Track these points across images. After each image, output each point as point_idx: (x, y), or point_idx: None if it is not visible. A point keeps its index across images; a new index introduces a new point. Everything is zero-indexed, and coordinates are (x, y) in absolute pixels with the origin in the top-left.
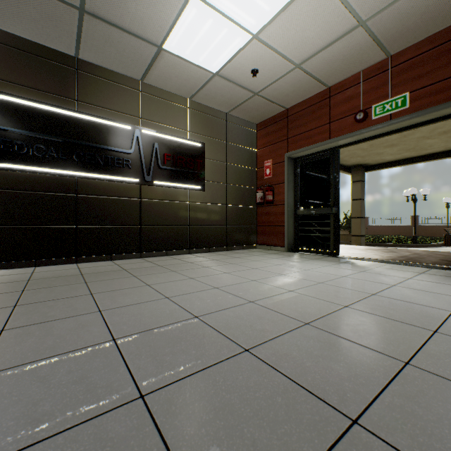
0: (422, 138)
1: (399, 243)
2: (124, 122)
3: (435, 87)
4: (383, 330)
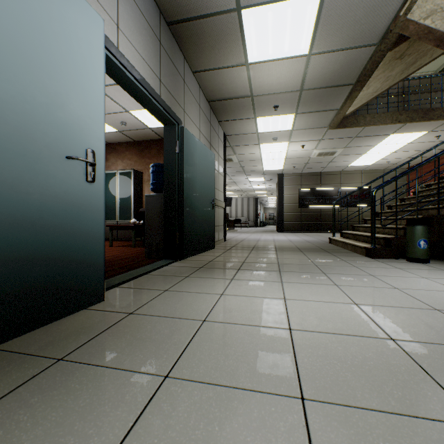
0: None
1: None
2: (335, 187)
3: None
4: None
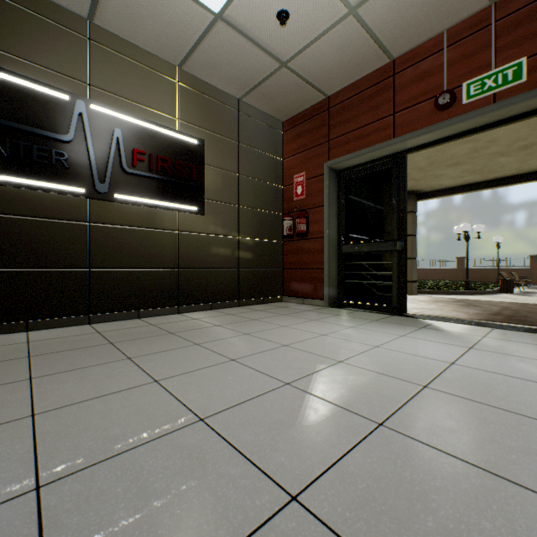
0: (496, 155)
1: (450, 290)
2: (55, 86)
3: None
4: None
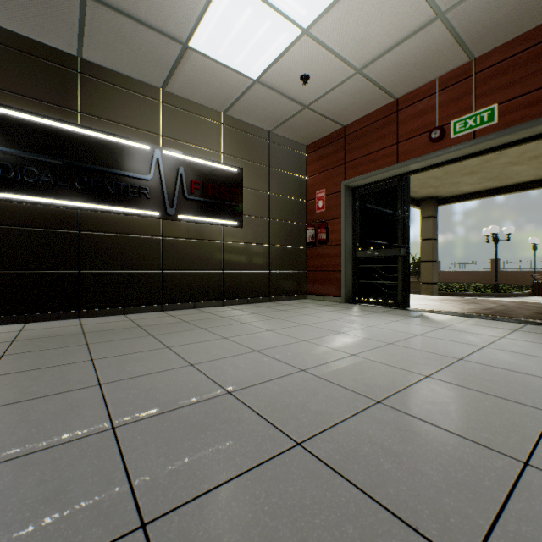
0: (508, 164)
1: (477, 292)
2: (140, 140)
3: (530, 97)
4: (483, 411)
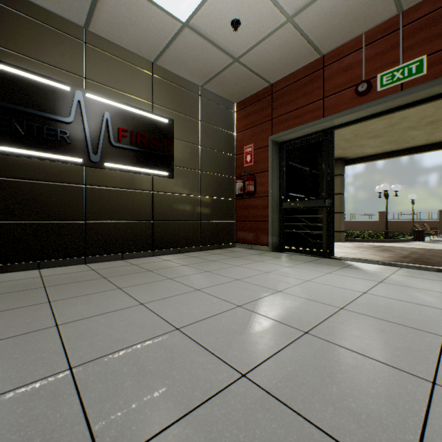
0: (408, 129)
1: (372, 238)
2: (60, 80)
3: None
4: None
